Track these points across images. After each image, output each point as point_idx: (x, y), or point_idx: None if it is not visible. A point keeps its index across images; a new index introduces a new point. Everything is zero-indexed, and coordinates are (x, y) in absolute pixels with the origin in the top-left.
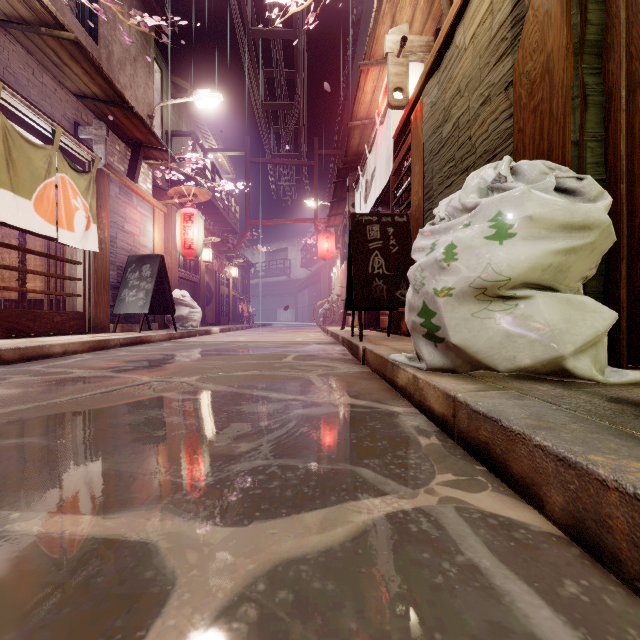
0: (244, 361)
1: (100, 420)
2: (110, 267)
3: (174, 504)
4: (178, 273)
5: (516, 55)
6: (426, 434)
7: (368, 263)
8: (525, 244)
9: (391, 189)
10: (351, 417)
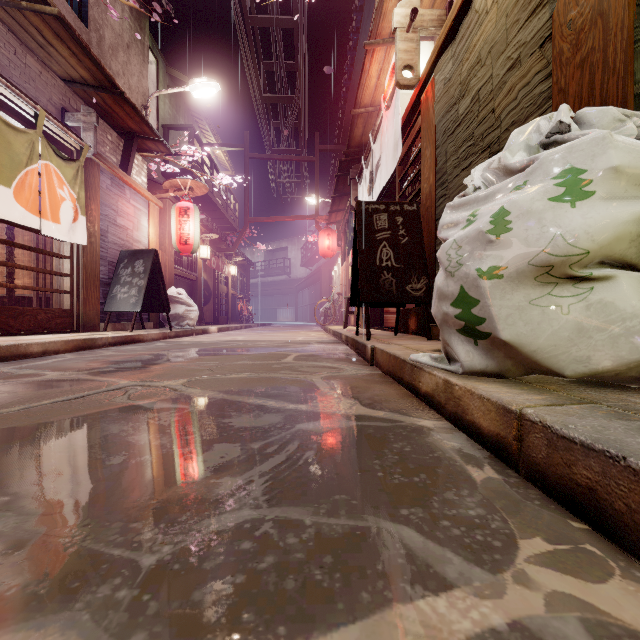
0: (240, 362)
1: (44, 439)
2: (101, 262)
3: (92, 612)
4: (174, 270)
5: (555, 4)
6: (475, 462)
7: (375, 255)
8: (608, 205)
9: (397, 179)
10: (370, 435)
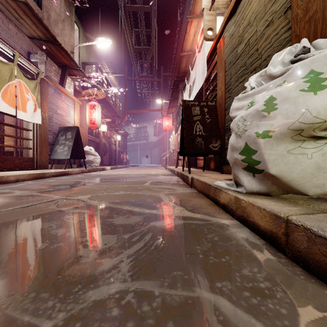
0: (120, 185)
1: (2, 232)
2: (49, 133)
3: None
4: (88, 137)
5: None
6: (258, 247)
7: (193, 128)
8: None
9: (204, 89)
10: (193, 229)
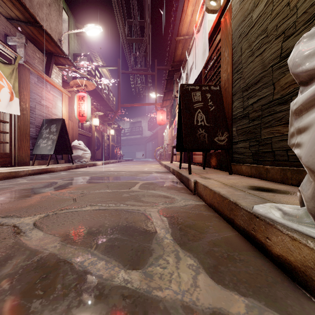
0: (101, 190)
1: None
2: (30, 125)
3: None
4: (78, 131)
5: None
6: None
7: (193, 118)
8: None
9: (202, 76)
10: None
